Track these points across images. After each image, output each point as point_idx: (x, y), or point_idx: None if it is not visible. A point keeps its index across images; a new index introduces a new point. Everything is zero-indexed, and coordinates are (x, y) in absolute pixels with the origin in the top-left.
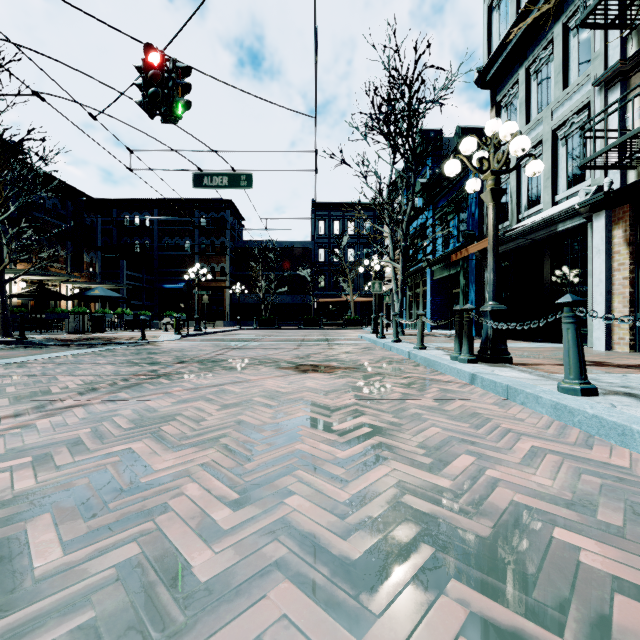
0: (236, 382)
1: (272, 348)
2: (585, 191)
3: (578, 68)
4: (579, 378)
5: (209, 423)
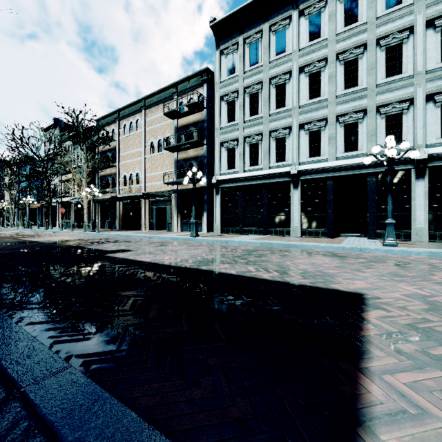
0: None
1: None
2: (56, 200)
3: None
4: (31, 227)
5: None
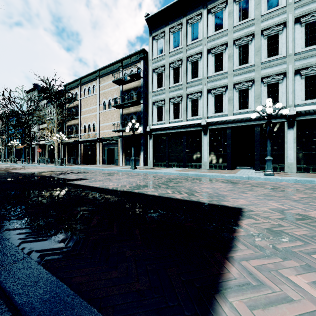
0: None
1: None
2: (35, 143)
3: None
4: (16, 163)
5: None
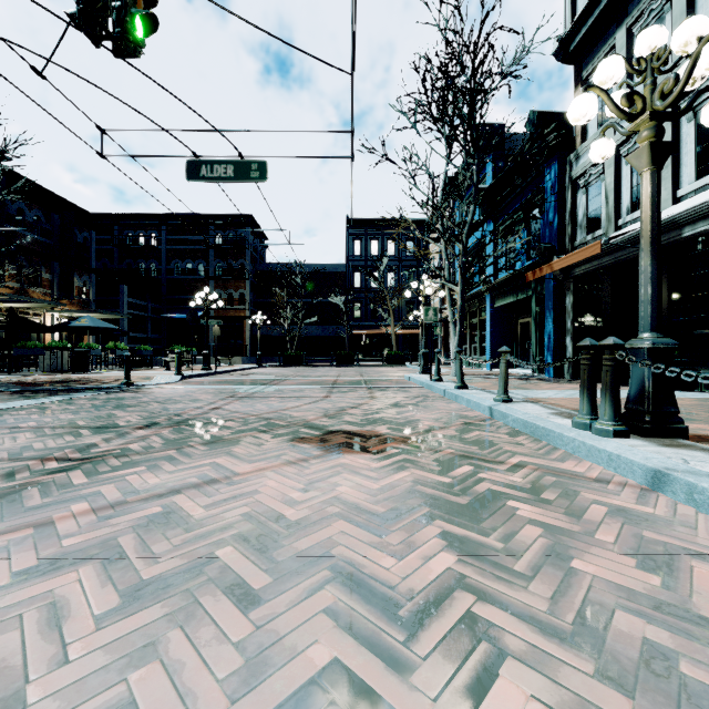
0: (208, 482)
1: (293, 397)
2: None
3: None
4: None
5: None
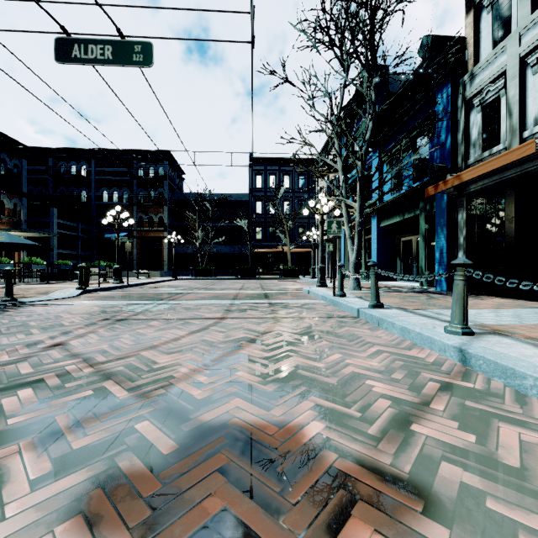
0: None
1: (181, 319)
2: None
3: None
4: None
5: None
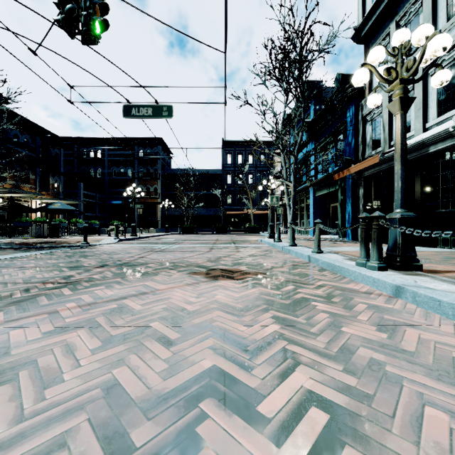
0: (142, 293)
1: (189, 251)
2: None
3: (446, 15)
4: None
5: (60, 391)
